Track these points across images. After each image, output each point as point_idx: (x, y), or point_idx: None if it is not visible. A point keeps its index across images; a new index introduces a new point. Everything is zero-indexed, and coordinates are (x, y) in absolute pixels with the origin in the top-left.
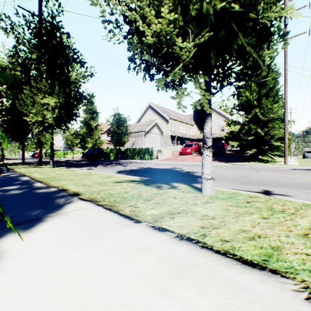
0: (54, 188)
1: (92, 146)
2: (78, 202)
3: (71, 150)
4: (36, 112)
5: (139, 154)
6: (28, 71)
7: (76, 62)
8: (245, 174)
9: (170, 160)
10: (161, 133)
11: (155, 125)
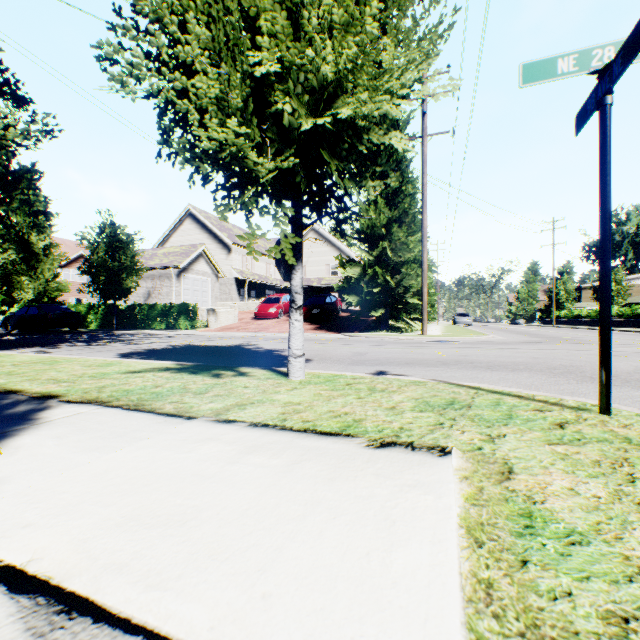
0: None
1: (34, 297)
2: (65, 407)
3: None
4: None
5: (164, 317)
6: None
7: (2, 95)
8: (362, 351)
9: (236, 330)
10: (215, 274)
11: (203, 256)
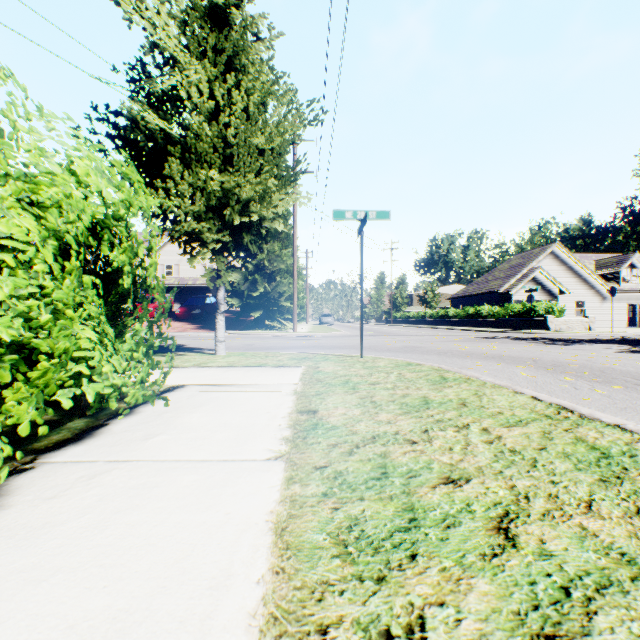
0: None
1: None
2: None
3: None
4: None
5: None
6: None
7: None
8: (250, 343)
9: None
10: None
11: None
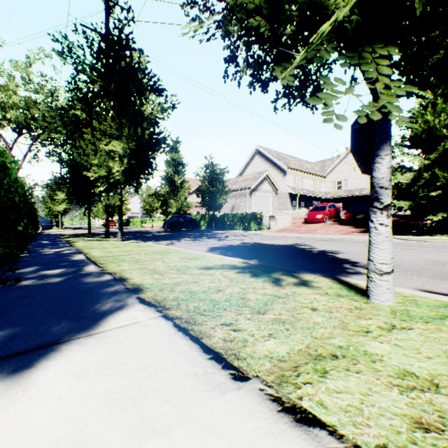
0: (109, 275)
1: (176, 211)
2: (133, 308)
3: (150, 217)
4: (99, 163)
5: (241, 222)
6: (90, 108)
7: (152, 91)
8: (435, 259)
9: (290, 231)
10: (274, 191)
11: (266, 179)
